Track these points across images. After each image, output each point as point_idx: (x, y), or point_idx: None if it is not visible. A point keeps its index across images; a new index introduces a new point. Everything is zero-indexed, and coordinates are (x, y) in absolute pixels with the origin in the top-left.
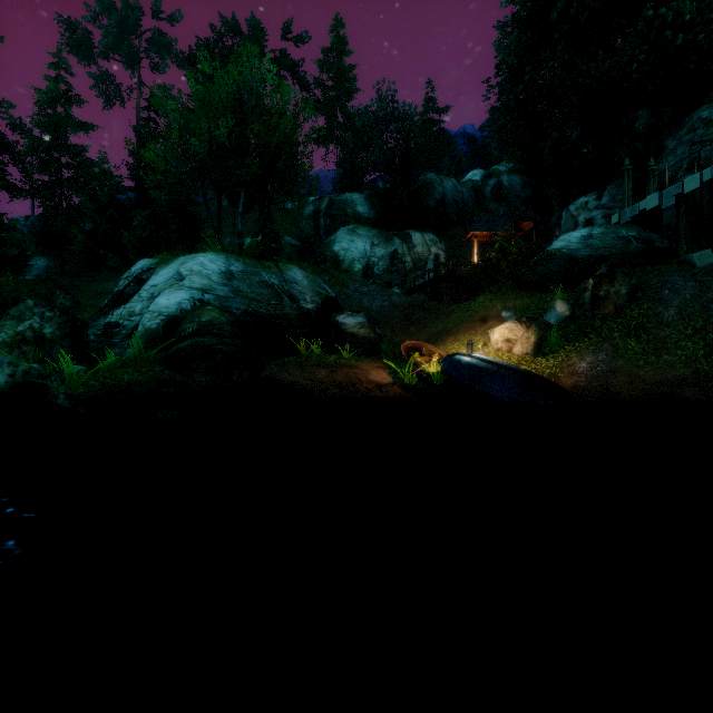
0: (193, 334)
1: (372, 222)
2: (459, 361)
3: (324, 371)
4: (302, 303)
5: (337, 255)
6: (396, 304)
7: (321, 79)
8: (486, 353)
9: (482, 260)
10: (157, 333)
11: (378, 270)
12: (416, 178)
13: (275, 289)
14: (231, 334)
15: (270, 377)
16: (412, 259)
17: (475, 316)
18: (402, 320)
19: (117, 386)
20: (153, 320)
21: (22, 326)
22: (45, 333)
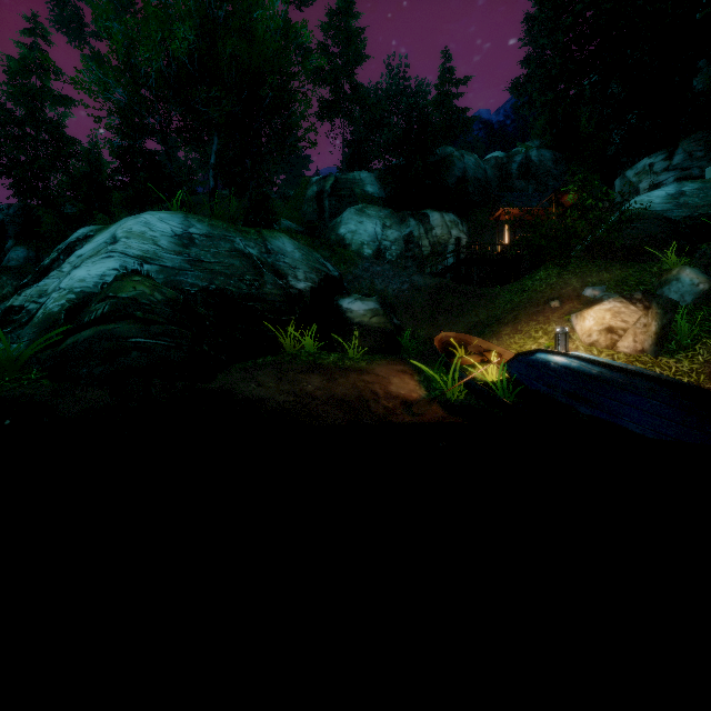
0: (99, 319)
1: (383, 201)
2: (546, 363)
3: (317, 379)
4: (291, 280)
5: (343, 239)
6: (418, 287)
7: (325, 45)
8: (571, 350)
9: (517, 239)
10: (56, 319)
11: (390, 255)
12: (433, 151)
13: (253, 260)
14: (166, 320)
15: (221, 390)
16: (430, 242)
17: (538, 298)
18: (428, 307)
19: None
20: (58, 299)
21: None
22: None
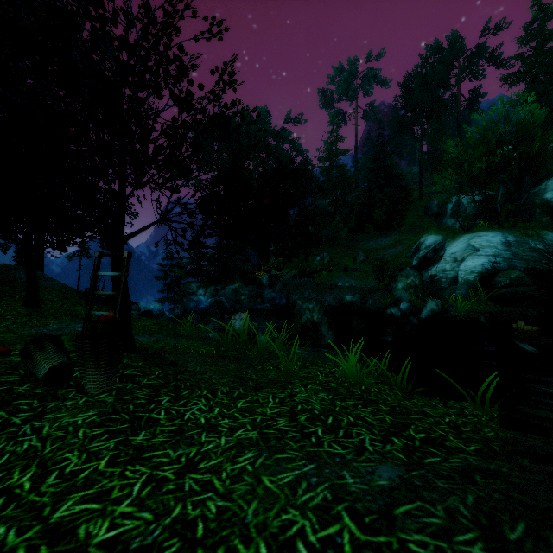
0: (508, 286)
1: None
2: None
3: None
4: None
5: (548, 202)
6: None
7: (521, 53)
8: None
9: None
10: (476, 283)
11: None
12: None
13: (543, 251)
14: (532, 285)
15: None
16: None
17: None
18: None
19: (481, 312)
20: (468, 275)
21: (408, 280)
22: (416, 283)
